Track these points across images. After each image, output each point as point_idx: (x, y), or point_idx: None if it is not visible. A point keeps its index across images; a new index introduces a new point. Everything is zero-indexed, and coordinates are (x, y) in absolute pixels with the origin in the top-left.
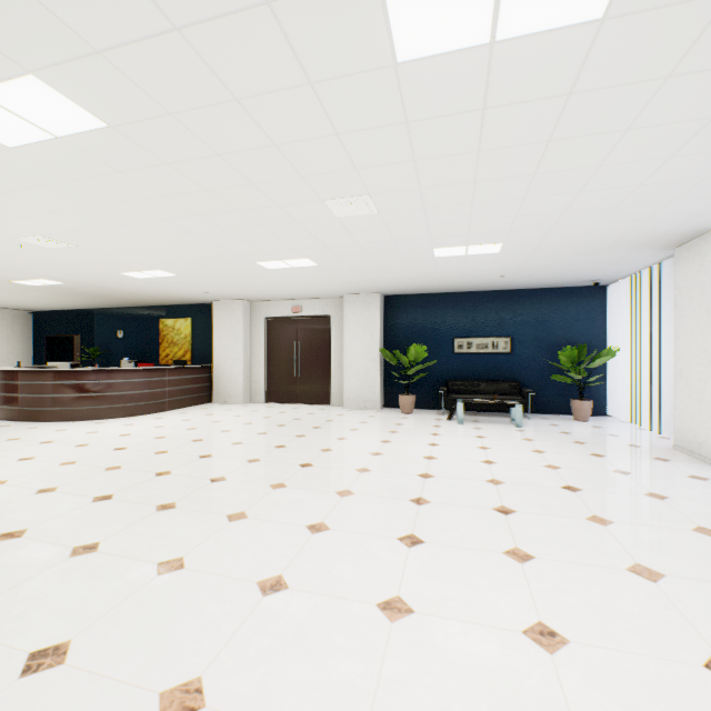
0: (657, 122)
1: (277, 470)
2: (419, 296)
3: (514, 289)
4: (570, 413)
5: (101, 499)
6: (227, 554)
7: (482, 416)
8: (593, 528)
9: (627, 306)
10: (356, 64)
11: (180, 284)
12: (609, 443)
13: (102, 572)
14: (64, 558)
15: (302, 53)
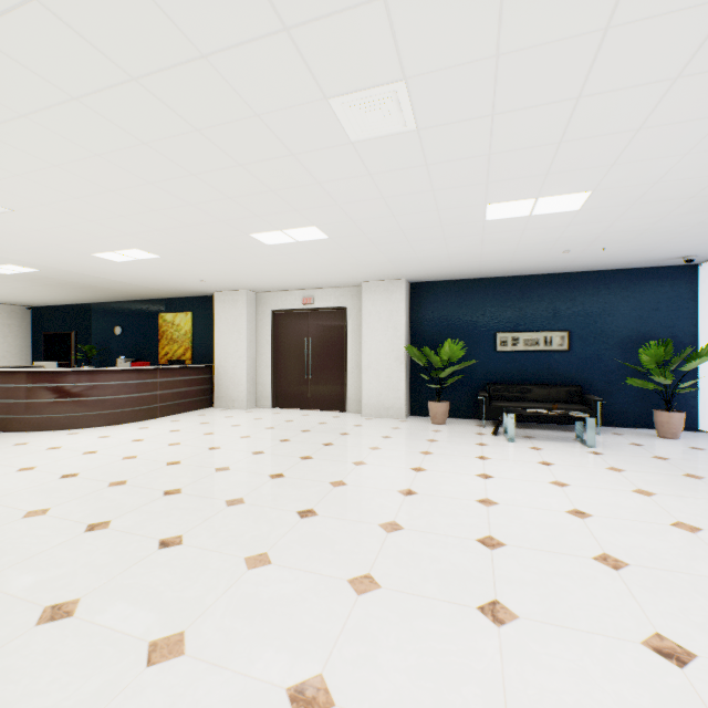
0: None
1: (263, 523)
2: (452, 282)
3: (573, 271)
4: (647, 427)
5: None
6: None
7: (534, 429)
8: None
9: None
10: None
11: (169, 270)
12: None
13: None
14: None
15: None
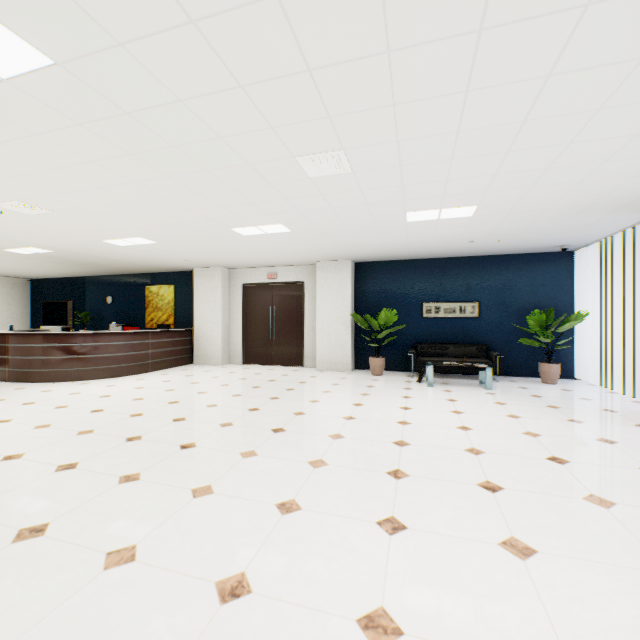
0: None
1: (248, 436)
2: (388, 262)
3: (481, 255)
4: (537, 376)
5: (65, 468)
6: (185, 542)
7: (450, 378)
8: (595, 511)
9: (593, 271)
10: None
11: (161, 252)
12: (584, 408)
13: (42, 565)
14: (6, 544)
15: None
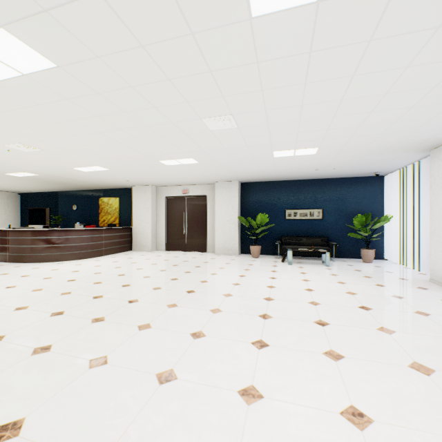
0: (428, 61)
1: (171, 295)
2: (263, 182)
3: (324, 178)
4: (360, 258)
5: (56, 314)
6: (136, 354)
7: (303, 259)
8: (382, 336)
9: (396, 189)
10: (223, 19)
11: (111, 175)
12: (387, 277)
13: (52, 366)
14: (28, 356)
15: (186, 10)
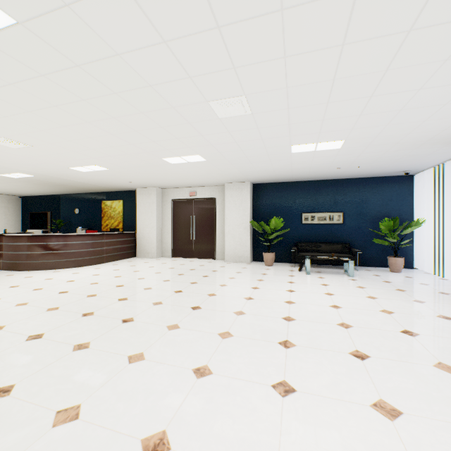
0: None
1: (173, 312)
2: (277, 183)
3: (345, 178)
4: (386, 266)
5: (33, 338)
6: (119, 402)
7: (323, 268)
8: (444, 377)
9: (428, 189)
10: None
11: (112, 176)
12: (424, 291)
13: (3, 422)
14: None
15: None
